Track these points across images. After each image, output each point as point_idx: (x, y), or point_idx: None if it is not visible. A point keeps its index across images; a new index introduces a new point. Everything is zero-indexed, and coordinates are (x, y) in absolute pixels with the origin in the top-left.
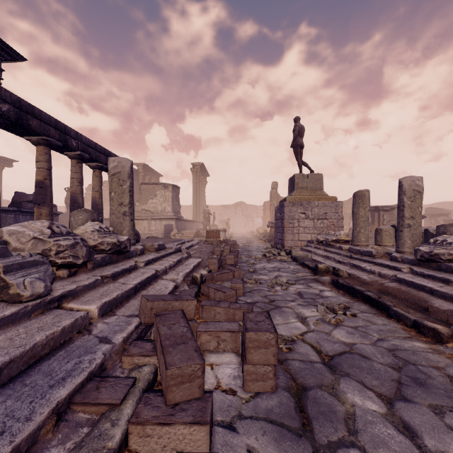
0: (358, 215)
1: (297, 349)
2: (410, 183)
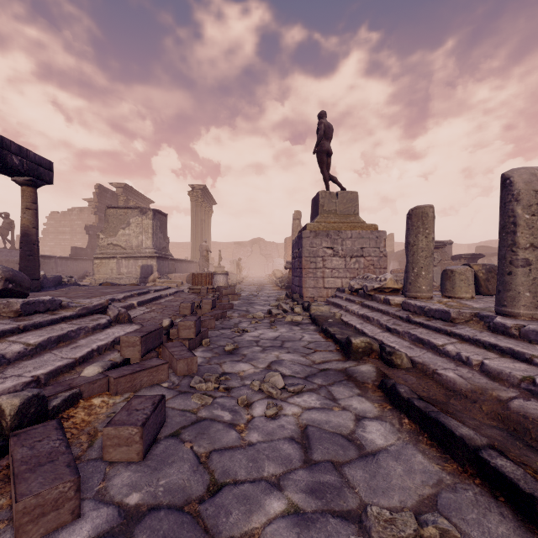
0: (416, 247)
1: None
2: (528, 178)
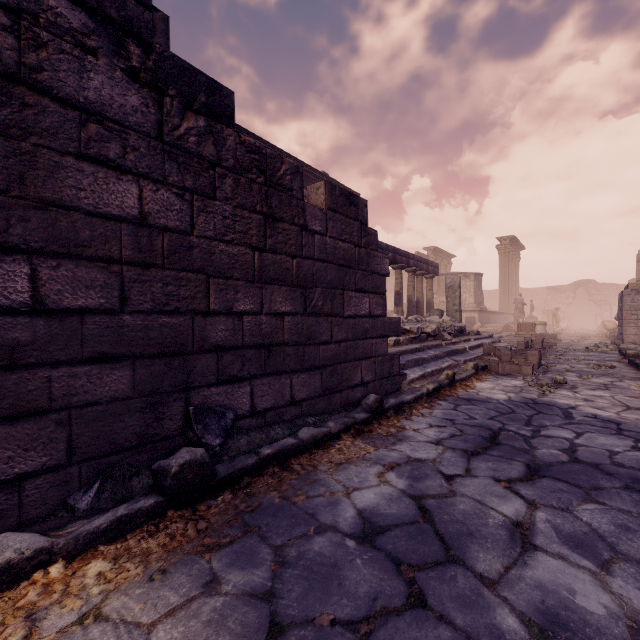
0: None
1: (557, 368)
2: None
